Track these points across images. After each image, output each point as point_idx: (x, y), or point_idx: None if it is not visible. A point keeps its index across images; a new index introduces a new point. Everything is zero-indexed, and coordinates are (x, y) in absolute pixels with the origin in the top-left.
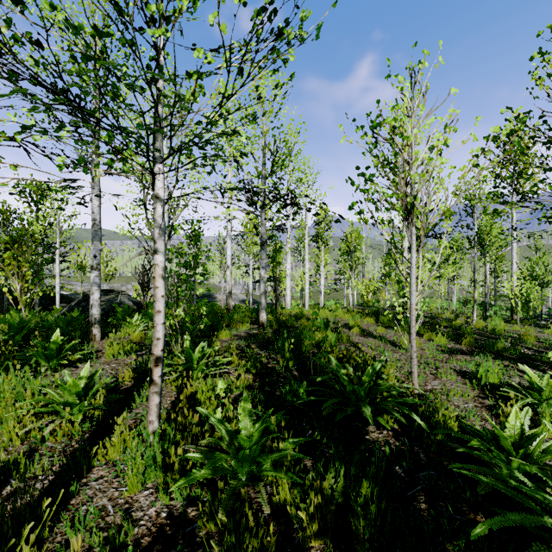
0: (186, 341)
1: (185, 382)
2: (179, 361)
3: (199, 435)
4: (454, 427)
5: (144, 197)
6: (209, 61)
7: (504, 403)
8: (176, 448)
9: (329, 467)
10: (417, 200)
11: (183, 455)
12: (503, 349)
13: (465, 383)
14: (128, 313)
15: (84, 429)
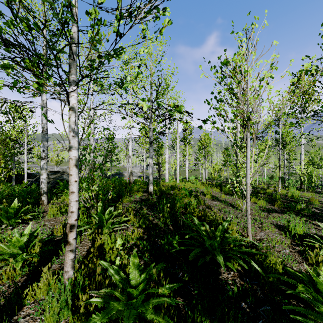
0: (99, 207)
1: (96, 237)
2: (93, 221)
3: (101, 281)
4: (279, 269)
5: (61, 109)
6: (103, 1)
7: (309, 248)
8: (85, 289)
9: (195, 313)
10: (251, 114)
11: (87, 300)
12: (301, 209)
13: (281, 233)
14: (67, 186)
15: (22, 273)
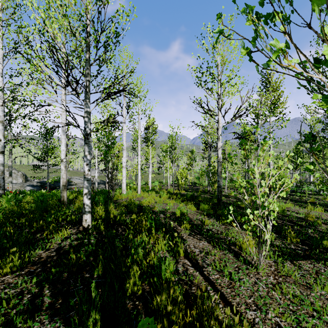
0: None
1: None
2: None
3: None
4: None
5: None
6: None
7: None
8: None
9: None
10: None
11: None
12: None
13: None
14: None
15: None
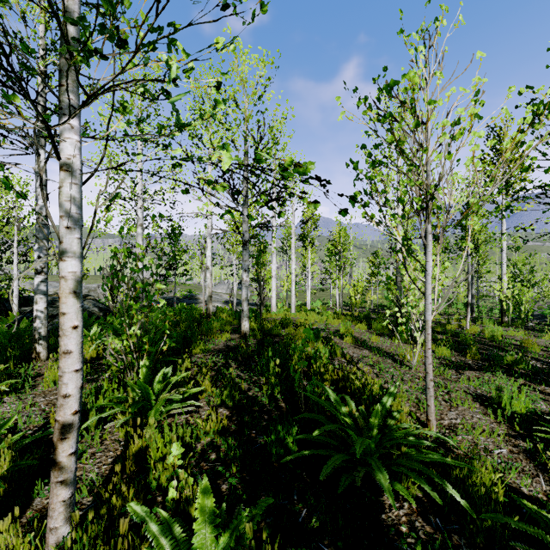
0: (142, 368)
1: (132, 434)
2: (129, 400)
3: None
4: (498, 495)
5: (39, 168)
6: None
7: (543, 444)
8: None
9: None
10: (438, 189)
11: None
12: (513, 363)
13: (486, 413)
14: (90, 322)
15: None
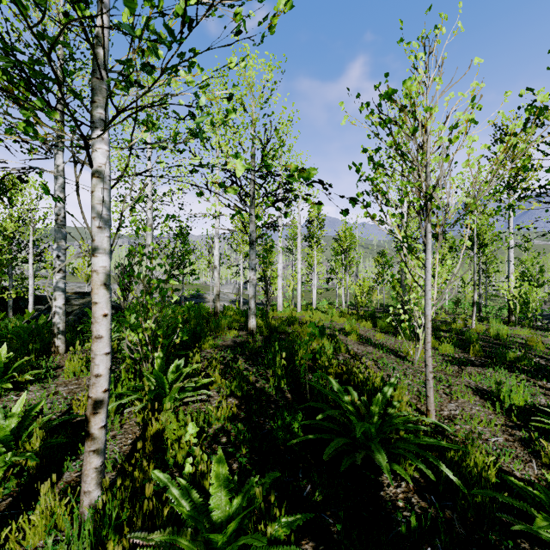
0: (157, 359)
1: (150, 417)
2: (146, 387)
3: (155, 511)
4: (490, 477)
5: (75, 175)
6: None
7: (539, 434)
8: (124, 526)
9: None
10: (436, 190)
11: None
12: (516, 360)
13: (485, 405)
14: None
15: (4, 493)
